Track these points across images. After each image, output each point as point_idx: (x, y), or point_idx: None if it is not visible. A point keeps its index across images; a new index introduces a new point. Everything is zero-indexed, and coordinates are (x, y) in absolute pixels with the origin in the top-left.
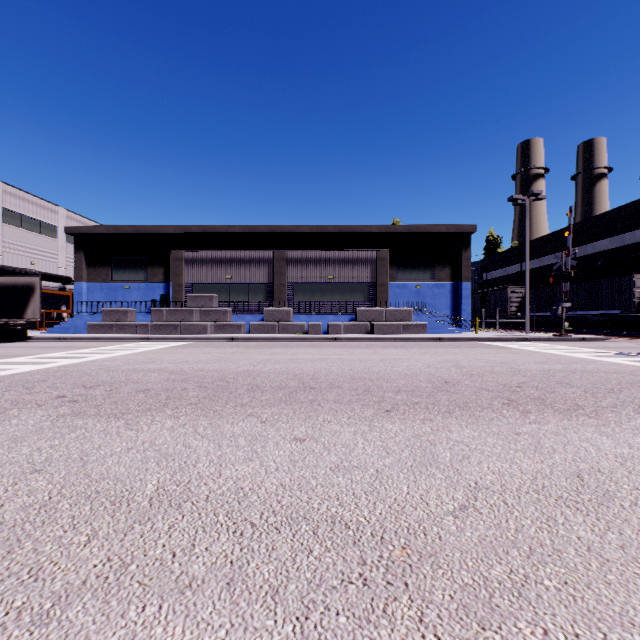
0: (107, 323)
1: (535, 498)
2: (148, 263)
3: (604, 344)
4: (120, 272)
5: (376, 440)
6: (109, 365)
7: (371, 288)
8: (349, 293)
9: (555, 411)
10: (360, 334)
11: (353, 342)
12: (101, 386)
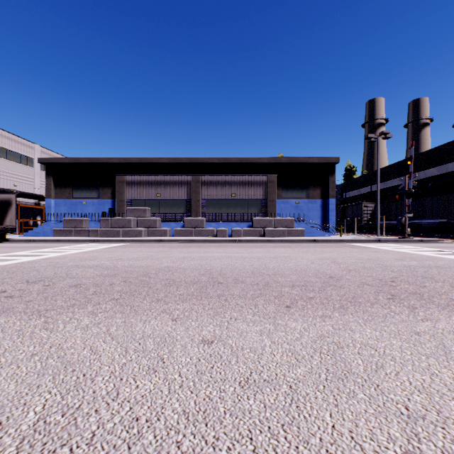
0: (67, 229)
1: None
2: (100, 185)
3: (438, 244)
4: (79, 191)
5: (283, 342)
6: (58, 262)
7: (263, 203)
8: (247, 207)
9: (438, 306)
10: (255, 237)
11: (250, 243)
12: (42, 281)
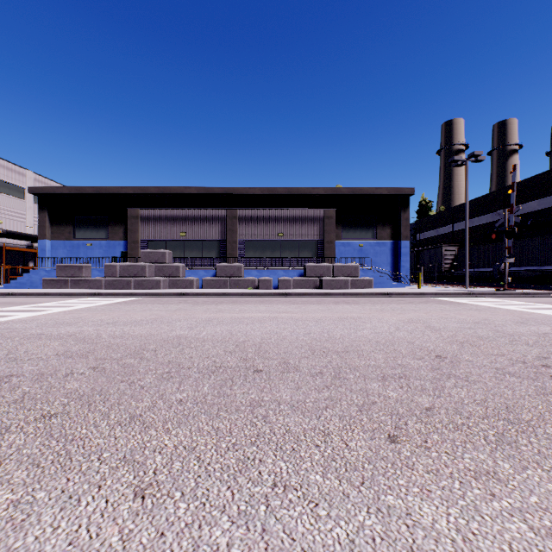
0: (62, 278)
1: None
2: (109, 222)
3: (551, 299)
4: (82, 230)
5: None
6: (16, 328)
7: (319, 245)
8: (298, 250)
9: None
10: (309, 289)
11: (303, 297)
12: None
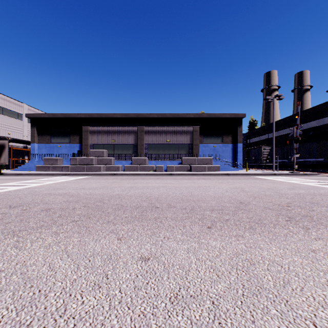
0: (46, 165)
1: None
2: (70, 133)
3: (318, 177)
4: (55, 138)
5: (206, 259)
6: (36, 190)
7: (190, 147)
8: (178, 149)
9: (326, 227)
10: (184, 171)
11: (180, 176)
12: (21, 206)
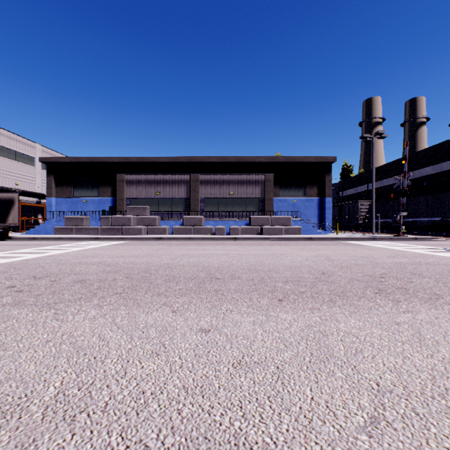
0: (68, 227)
1: (444, 406)
2: (100, 184)
3: (432, 242)
4: (80, 190)
5: (273, 331)
6: (61, 259)
7: (261, 202)
8: (245, 205)
9: (420, 300)
10: (253, 235)
11: (248, 241)
12: (48, 277)
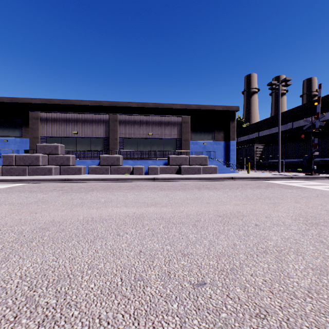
0: None
1: None
2: (22, 124)
3: None
4: (1, 130)
5: None
6: None
7: (178, 142)
8: (163, 145)
9: None
10: (171, 174)
11: (168, 181)
12: None
